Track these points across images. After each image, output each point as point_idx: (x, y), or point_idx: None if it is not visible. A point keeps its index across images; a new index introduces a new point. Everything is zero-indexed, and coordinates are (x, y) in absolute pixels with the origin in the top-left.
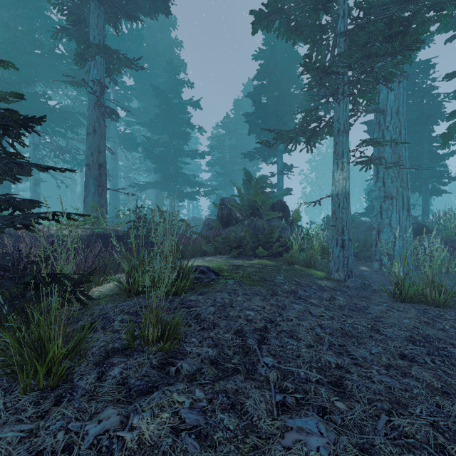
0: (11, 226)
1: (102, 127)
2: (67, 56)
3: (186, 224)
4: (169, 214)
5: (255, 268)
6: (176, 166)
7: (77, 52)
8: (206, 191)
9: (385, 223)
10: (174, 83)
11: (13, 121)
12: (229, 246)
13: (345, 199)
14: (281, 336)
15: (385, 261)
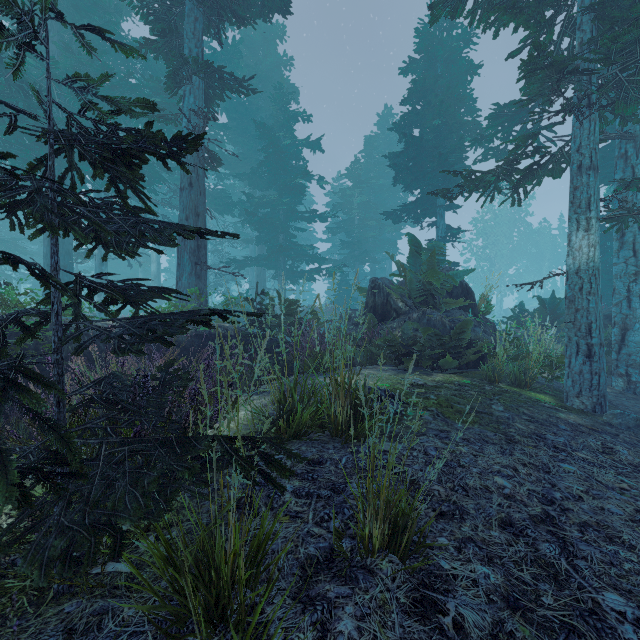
0: (151, 339)
1: (200, 179)
2: (145, 86)
3: (316, 317)
4: (294, 303)
5: (451, 391)
6: (287, 234)
7: (169, 72)
8: (330, 268)
9: (638, 316)
10: (284, 116)
11: (152, 144)
12: (395, 352)
13: (594, 278)
14: (593, 538)
15: (638, 378)
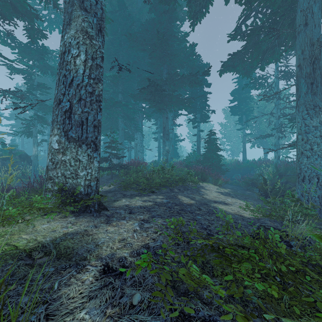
0: None
1: None
2: None
3: None
4: None
5: None
6: None
7: None
8: None
9: None
10: None
11: None
12: None
13: (36, 157)
14: None
15: None
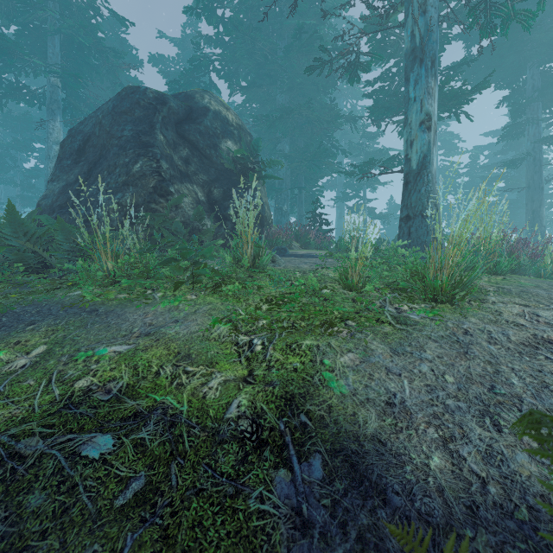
0: None
1: None
2: None
3: None
4: None
5: None
6: None
7: None
8: None
9: None
10: None
11: None
12: None
13: None
14: None
15: None
